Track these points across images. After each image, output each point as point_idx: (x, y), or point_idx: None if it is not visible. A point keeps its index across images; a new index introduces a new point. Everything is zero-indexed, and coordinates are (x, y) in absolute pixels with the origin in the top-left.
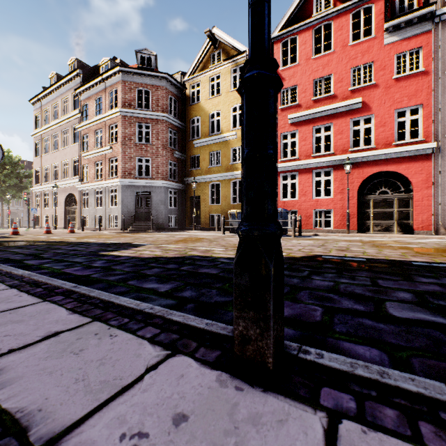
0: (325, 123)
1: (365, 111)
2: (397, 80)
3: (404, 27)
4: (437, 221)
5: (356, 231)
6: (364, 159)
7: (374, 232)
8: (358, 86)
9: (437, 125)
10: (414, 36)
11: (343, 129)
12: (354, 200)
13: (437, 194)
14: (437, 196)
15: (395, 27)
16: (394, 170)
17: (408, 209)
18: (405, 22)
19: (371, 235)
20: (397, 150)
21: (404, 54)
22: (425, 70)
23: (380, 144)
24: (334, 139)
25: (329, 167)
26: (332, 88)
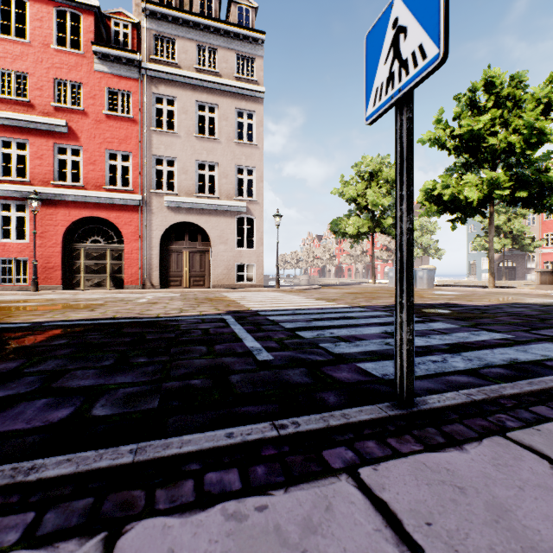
0: (17, 137)
1: (73, 139)
2: (108, 117)
3: (115, 62)
4: (145, 275)
5: (61, 287)
6: (71, 198)
7: (86, 288)
8: (63, 105)
9: (145, 178)
10: (125, 77)
11: (45, 153)
12: (59, 248)
13: (145, 248)
14: (145, 250)
15: (106, 56)
16: (106, 217)
17: (121, 262)
18: (115, 57)
19: (62, 292)
20: (106, 195)
21: (116, 91)
22: (135, 118)
23: (90, 184)
24: (31, 162)
25: (24, 200)
26: (28, 93)
